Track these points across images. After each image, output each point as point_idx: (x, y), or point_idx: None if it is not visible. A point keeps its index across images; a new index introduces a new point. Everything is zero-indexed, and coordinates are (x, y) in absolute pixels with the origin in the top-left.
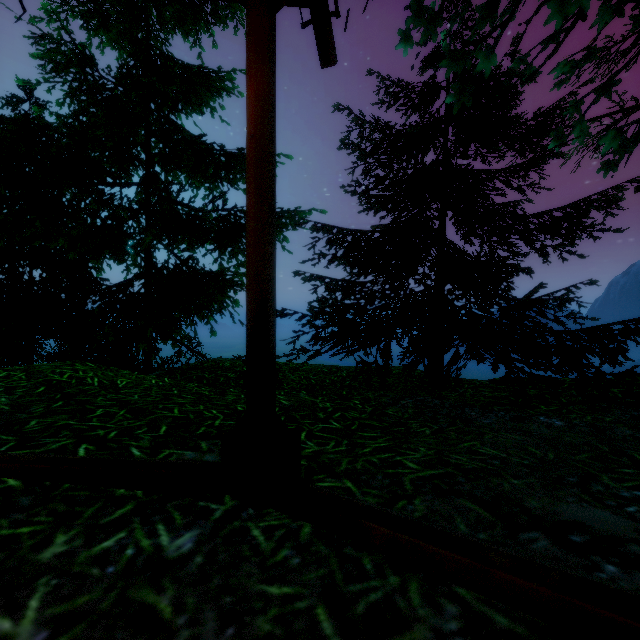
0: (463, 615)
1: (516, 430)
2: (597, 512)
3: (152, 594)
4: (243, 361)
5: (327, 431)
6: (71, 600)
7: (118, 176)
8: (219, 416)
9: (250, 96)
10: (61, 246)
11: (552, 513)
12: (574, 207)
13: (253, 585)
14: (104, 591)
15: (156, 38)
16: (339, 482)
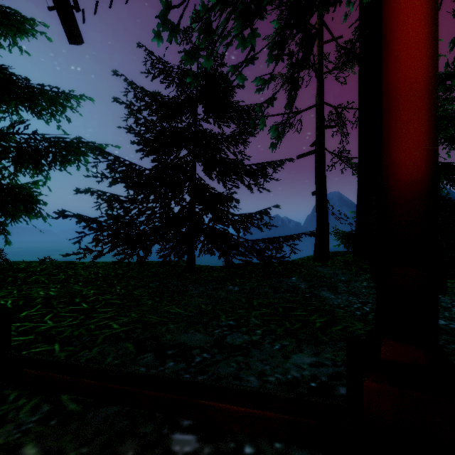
0: (50, 410)
1: (207, 295)
2: (198, 336)
3: None
4: (40, 262)
5: (73, 311)
6: None
7: None
8: None
9: None
10: None
11: (172, 341)
12: (262, 164)
13: None
14: None
15: None
16: (50, 346)
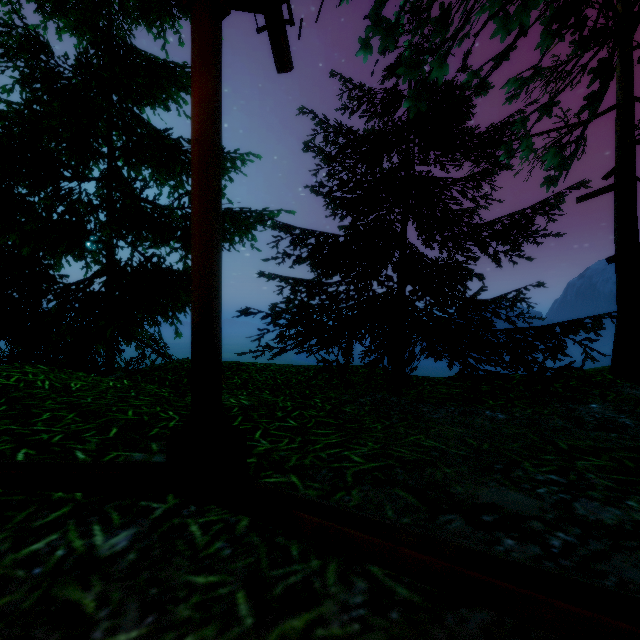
0: (370, 589)
1: (461, 424)
2: (512, 494)
3: (78, 591)
4: None
5: (283, 429)
6: None
7: (76, 169)
8: (175, 417)
9: (195, 100)
10: (13, 241)
11: (472, 497)
12: (522, 215)
13: (181, 576)
14: (27, 591)
15: (119, 27)
16: (285, 477)
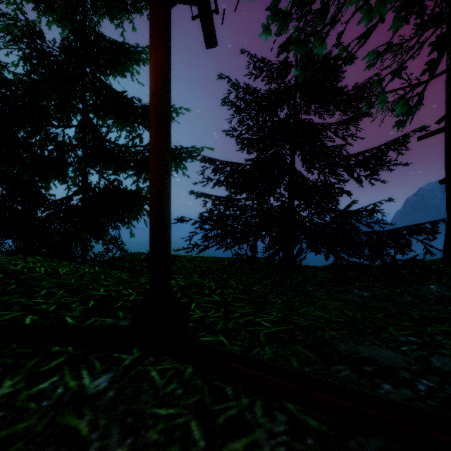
0: (289, 421)
1: (338, 299)
2: (383, 351)
3: (75, 419)
4: None
5: (210, 302)
6: (13, 426)
7: (61, 120)
8: (133, 293)
9: (152, 66)
10: (17, 170)
11: (354, 353)
12: (378, 149)
13: (148, 409)
14: (39, 419)
15: (90, 20)
16: (215, 337)
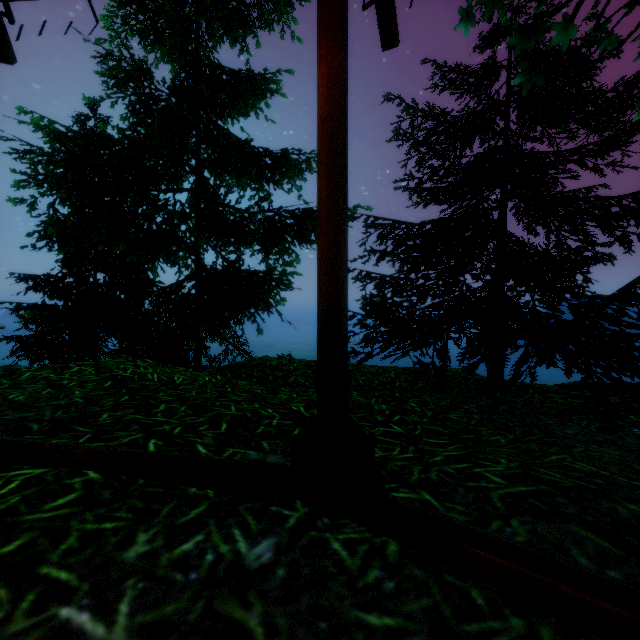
0: None
1: (610, 443)
2: None
3: (239, 609)
4: (289, 360)
5: (389, 435)
6: (159, 608)
7: (171, 182)
8: (275, 415)
9: (321, 78)
10: (121, 251)
11: None
12: None
13: (348, 610)
14: (190, 600)
15: (205, 48)
16: (415, 493)
